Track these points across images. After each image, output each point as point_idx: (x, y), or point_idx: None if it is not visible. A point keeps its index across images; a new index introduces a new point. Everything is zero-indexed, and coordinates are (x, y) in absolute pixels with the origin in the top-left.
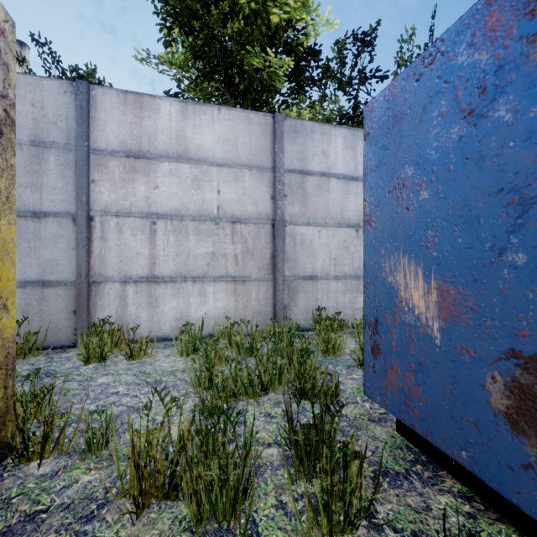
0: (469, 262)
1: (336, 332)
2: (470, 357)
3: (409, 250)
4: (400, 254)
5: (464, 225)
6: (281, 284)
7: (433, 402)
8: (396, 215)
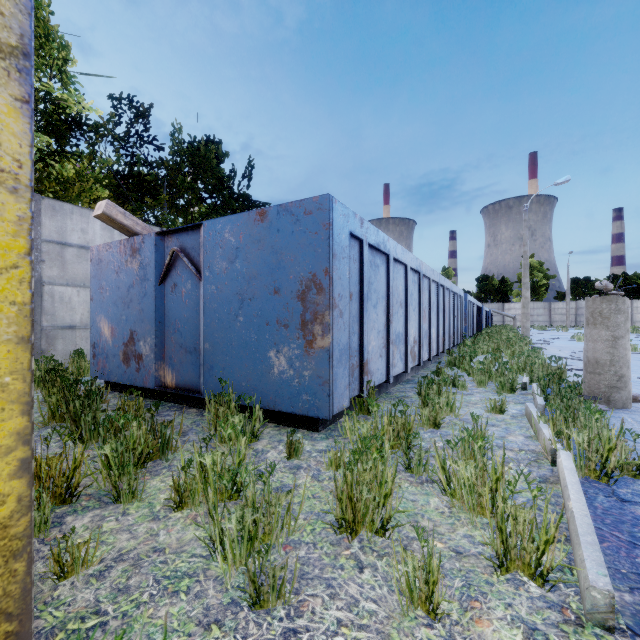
0: (117, 318)
1: (87, 361)
2: (117, 347)
3: (105, 313)
4: (102, 315)
5: (116, 307)
6: (39, 333)
7: (110, 366)
8: (101, 299)
